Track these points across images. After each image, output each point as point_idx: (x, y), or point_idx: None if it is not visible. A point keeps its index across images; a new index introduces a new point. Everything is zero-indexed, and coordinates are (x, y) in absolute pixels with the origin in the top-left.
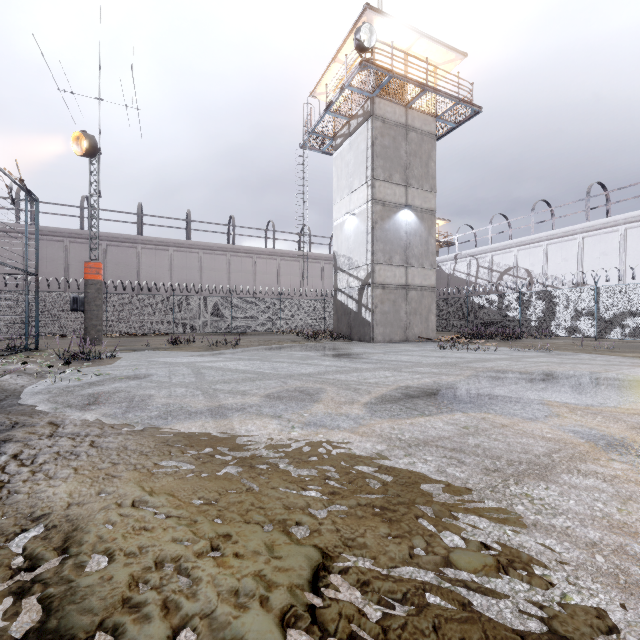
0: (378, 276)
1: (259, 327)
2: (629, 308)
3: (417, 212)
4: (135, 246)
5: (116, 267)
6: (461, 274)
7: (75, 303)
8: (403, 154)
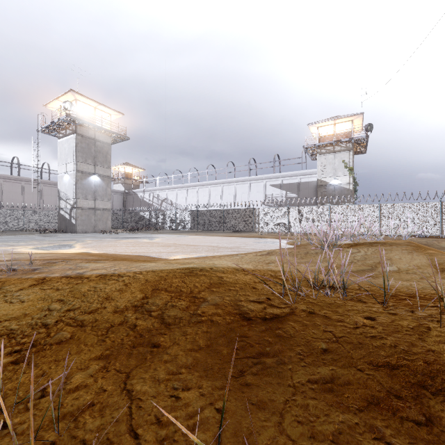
0: (79, 204)
1: (6, 227)
2: (183, 219)
3: (101, 177)
4: None
5: None
6: (146, 199)
7: None
8: (93, 151)
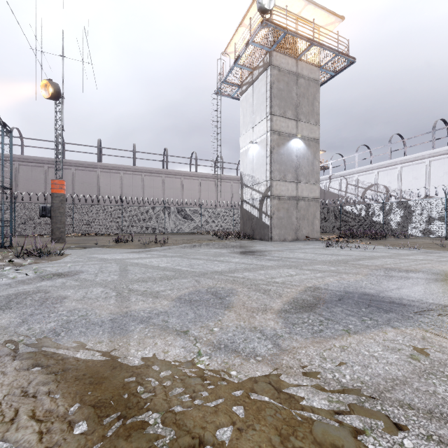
0: (275, 190)
1: (185, 229)
2: None
3: (305, 140)
4: (95, 170)
5: (82, 185)
6: (334, 190)
7: (43, 211)
8: (294, 95)
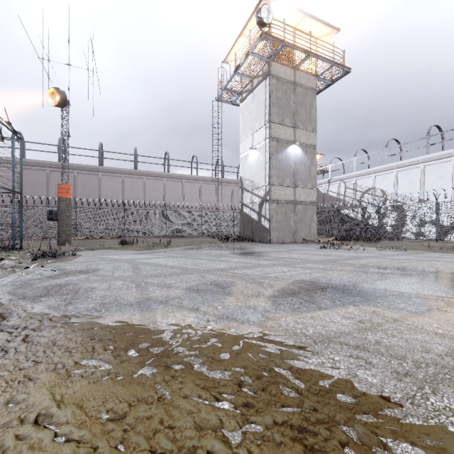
0: (273, 194)
1: (186, 232)
2: None
3: (302, 147)
4: (97, 173)
5: (83, 189)
6: (333, 193)
7: (50, 214)
8: (292, 104)
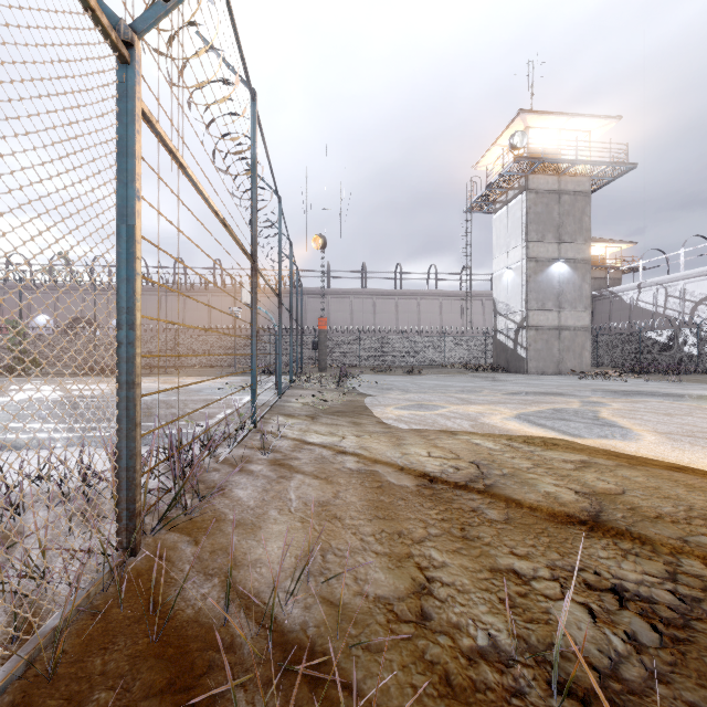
0: (531, 320)
1: (425, 361)
2: None
3: (570, 263)
4: (326, 297)
5: (313, 314)
6: (646, 304)
7: (314, 345)
8: (556, 216)
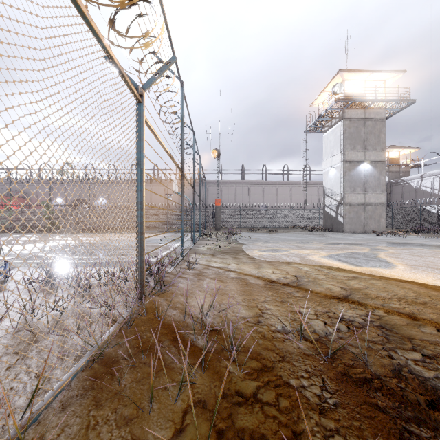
0: (347, 199)
1: (281, 225)
2: None
3: (372, 163)
4: (220, 185)
5: (212, 196)
6: (426, 188)
7: (212, 215)
8: (362, 134)
